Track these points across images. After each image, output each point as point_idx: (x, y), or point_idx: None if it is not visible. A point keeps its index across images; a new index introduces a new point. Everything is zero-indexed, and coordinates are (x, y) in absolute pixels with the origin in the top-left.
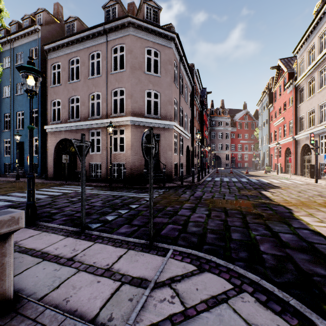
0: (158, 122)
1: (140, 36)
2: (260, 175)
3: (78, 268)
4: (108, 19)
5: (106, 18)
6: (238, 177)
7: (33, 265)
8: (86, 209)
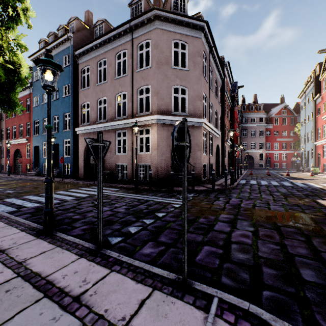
0: None
1: (166, 29)
2: (305, 178)
3: (83, 319)
4: (134, 16)
5: (132, 16)
6: (278, 180)
7: (30, 304)
8: (109, 215)
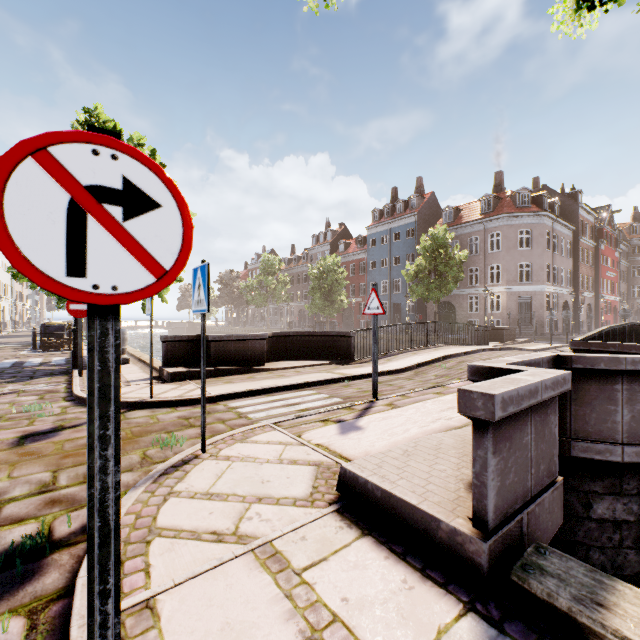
0: (529, 287)
1: (513, 224)
2: None
3: None
4: (483, 208)
5: (481, 208)
6: None
7: None
8: None
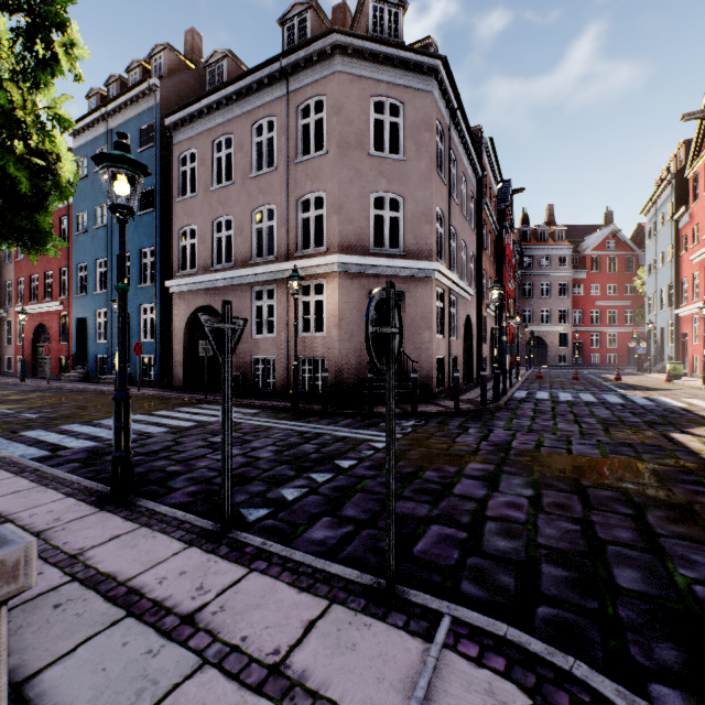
0: (399, 264)
1: (359, 74)
2: (654, 387)
3: (203, 653)
4: (290, 45)
5: (287, 44)
6: (596, 391)
7: (102, 627)
8: (241, 465)
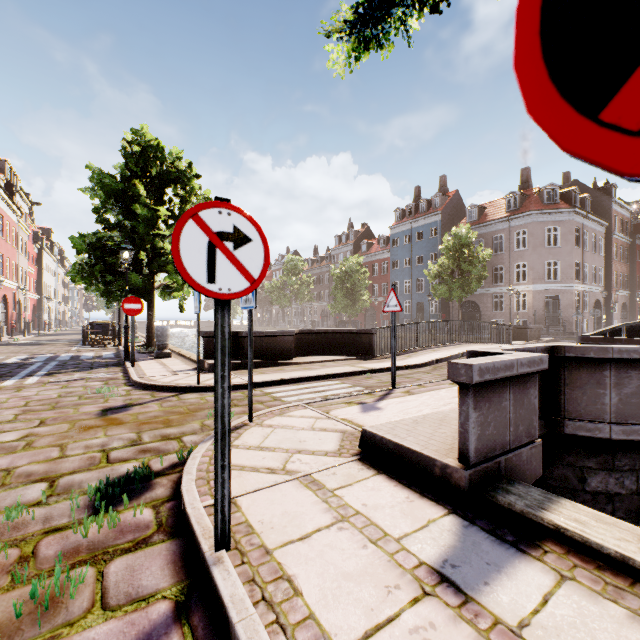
0: (557, 286)
1: (540, 221)
2: None
3: None
4: (508, 206)
5: (507, 206)
6: None
7: None
8: None
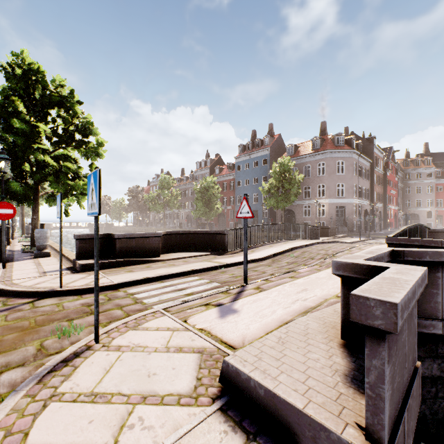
0: (343, 200)
1: (333, 157)
2: None
3: None
4: (313, 146)
5: (312, 146)
6: None
7: None
8: None
